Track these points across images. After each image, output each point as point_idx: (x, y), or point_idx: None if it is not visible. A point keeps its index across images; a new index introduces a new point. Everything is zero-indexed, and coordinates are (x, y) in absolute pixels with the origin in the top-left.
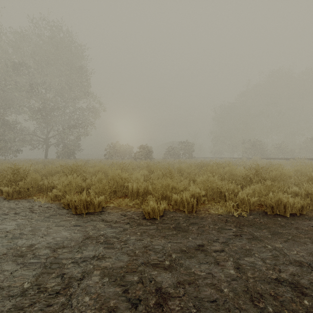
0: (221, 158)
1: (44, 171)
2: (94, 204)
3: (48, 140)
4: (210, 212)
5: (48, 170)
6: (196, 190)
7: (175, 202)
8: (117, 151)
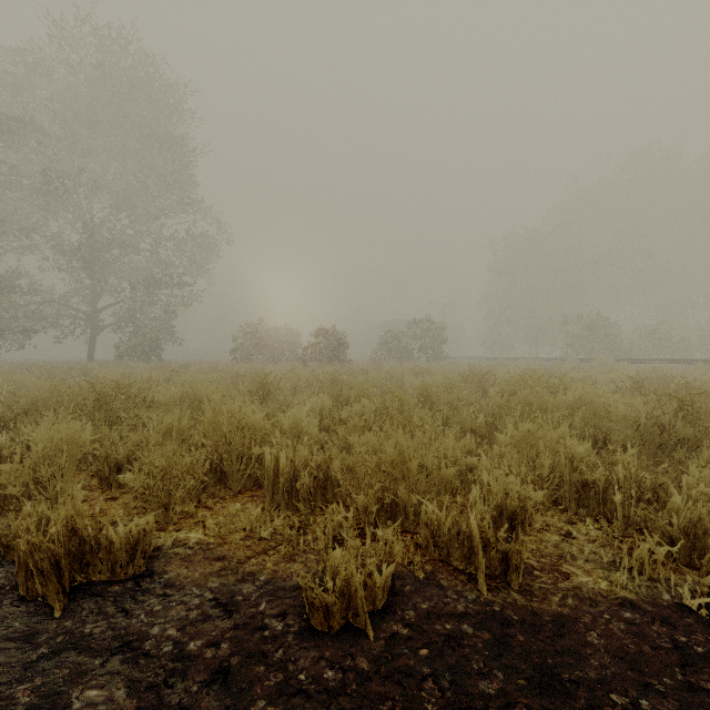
0: (513, 359)
1: (27, 400)
2: (112, 549)
3: (96, 316)
4: (579, 587)
5: (41, 396)
6: (507, 482)
7: (431, 534)
8: (262, 342)
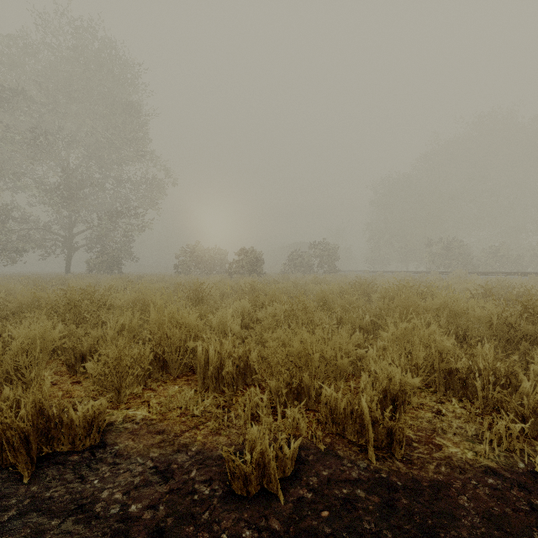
0: (389, 272)
1: (14, 304)
2: (72, 426)
3: (72, 240)
4: (449, 457)
5: (25, 301)
6: (390, 370)
7: (329, 413)
8: (198, 259)
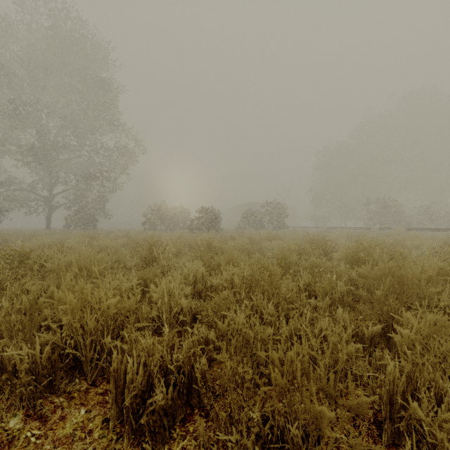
0: (331, 228)
1: None
2: None
3: (52, 199)
4: None
5: None
6: None
7: None
8: (163, 217)
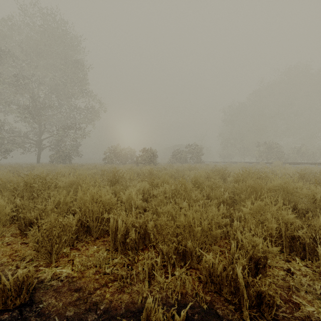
0: (233, 162)
1: None
2: (5, 289)
3: (41, 143)
4: (308, 316)
5: (0, 182)
6: (253, 240)
7: (208, 274)
8: (118, 155)
